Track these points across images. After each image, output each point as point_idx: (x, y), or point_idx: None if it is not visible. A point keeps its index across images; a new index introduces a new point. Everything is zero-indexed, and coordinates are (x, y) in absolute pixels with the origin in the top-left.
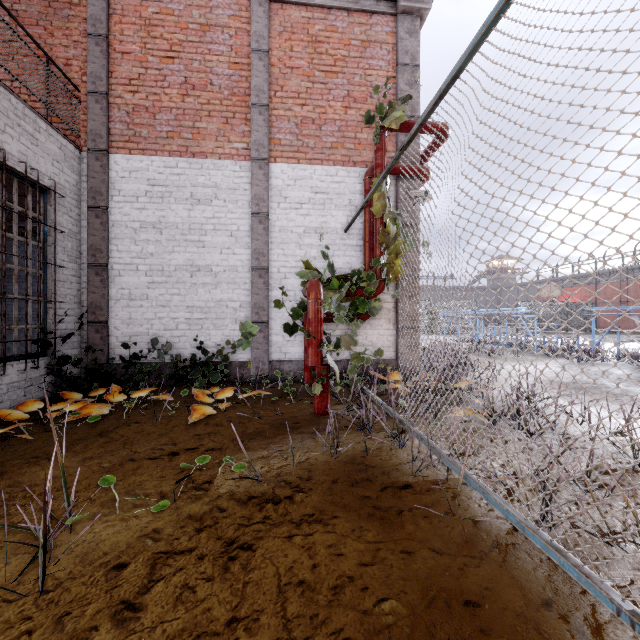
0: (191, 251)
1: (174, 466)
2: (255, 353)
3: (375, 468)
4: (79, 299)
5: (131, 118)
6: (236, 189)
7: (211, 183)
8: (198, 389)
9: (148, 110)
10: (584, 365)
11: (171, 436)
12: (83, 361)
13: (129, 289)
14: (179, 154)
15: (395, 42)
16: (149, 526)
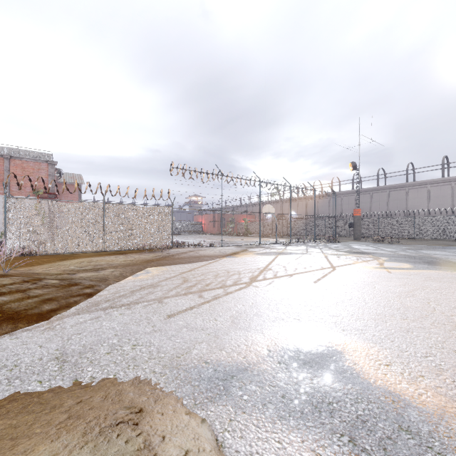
0: None
1: None
2: None
3: None
4: None
5: None
6: None
7: None
8: None
9: None
10: None
11: None
12: None
13: None
14: None
15: (48, 169)
16: None
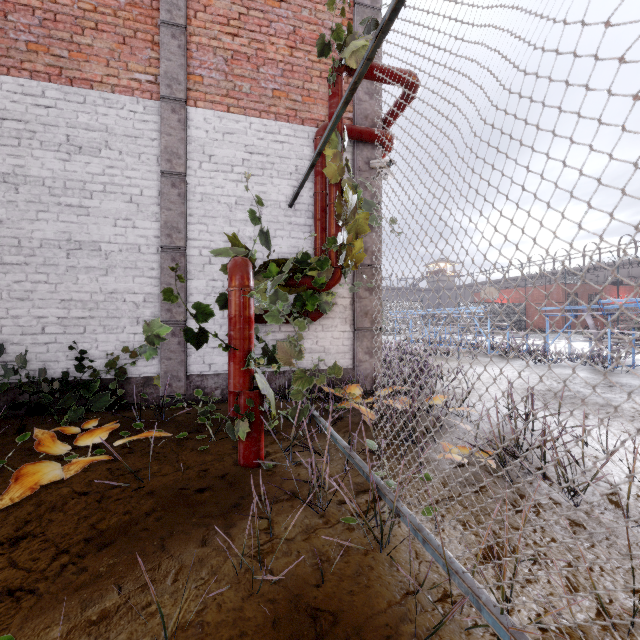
0: (67, 220)
1: None
2: (166, 365)
3: (342, 632)
4: None
5: None
6: (138, 137)
7: (99, 125)
8: (47, 432)
9: None
10: (542, 367)
11: None
12: None
13: None
14: (47, 77)
15: None
16: None
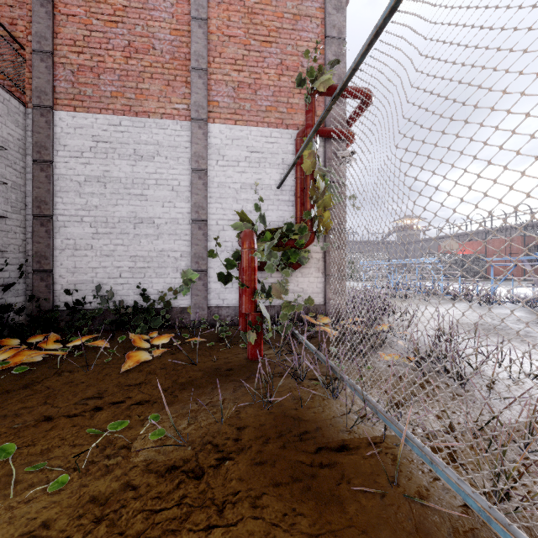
0: (134, 204)
1: (93, 426)
2: (195, 299)
3: (308, 423)
4: (24, 249)
5: (76, 77)
6: (177, 147)
7: (153, 141)
8: (135, 336)
9: (92, 70)
10: (485, 308)
11: (100, 387)
12: (28, 308)
13: (74, 239)
14: (123, 113)
15: (324, 17)
16: (38, 517)
